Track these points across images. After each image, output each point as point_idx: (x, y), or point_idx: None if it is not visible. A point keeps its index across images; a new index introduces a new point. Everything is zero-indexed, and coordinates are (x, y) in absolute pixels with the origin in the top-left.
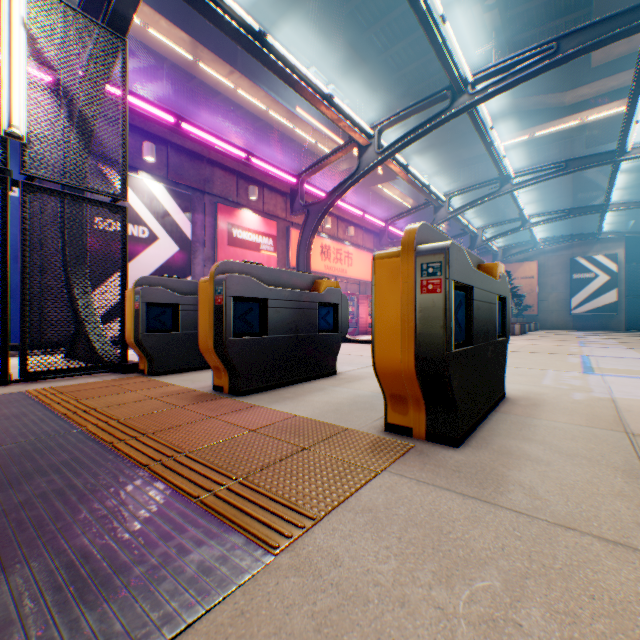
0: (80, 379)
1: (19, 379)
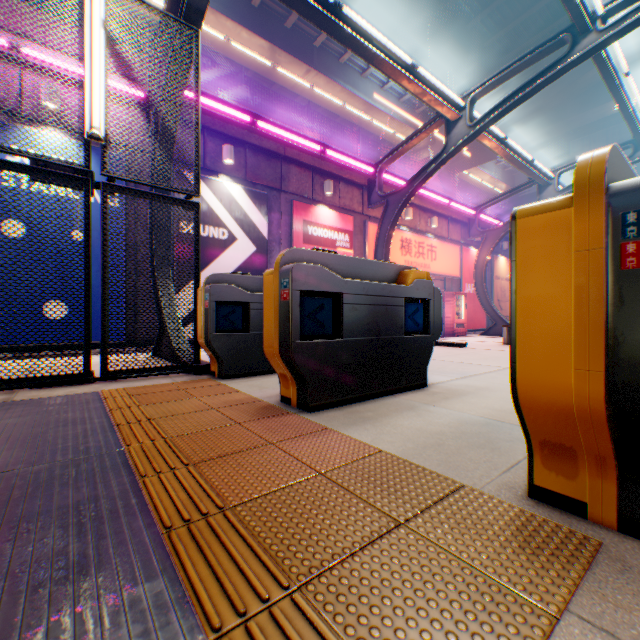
0: (154, 379)
1: (101, 377)
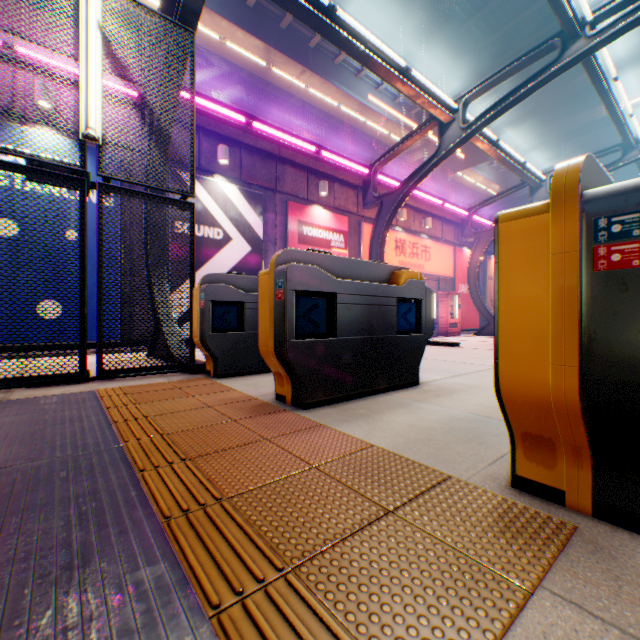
0: (150, 379)
1: (97, 377)
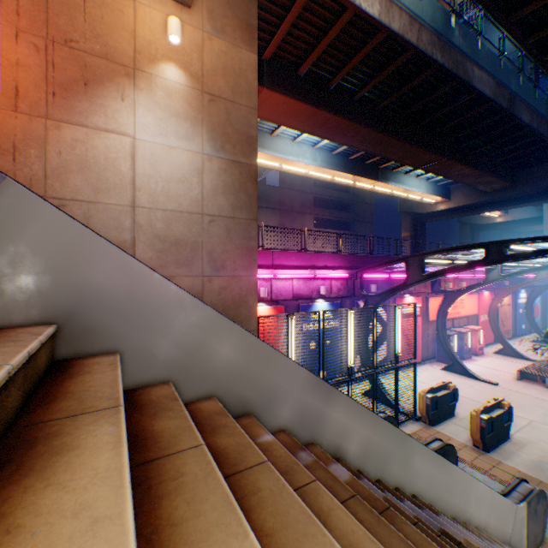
0: (409, 425)
1: None
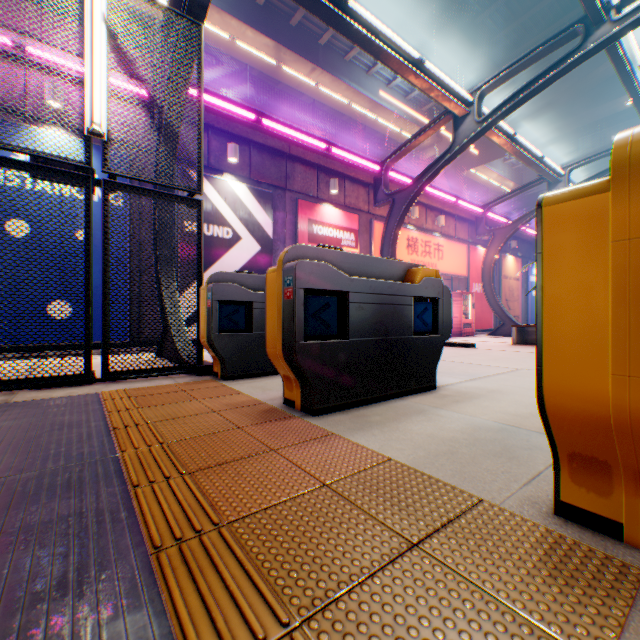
0: (156, 380)
1: (102, 378)
